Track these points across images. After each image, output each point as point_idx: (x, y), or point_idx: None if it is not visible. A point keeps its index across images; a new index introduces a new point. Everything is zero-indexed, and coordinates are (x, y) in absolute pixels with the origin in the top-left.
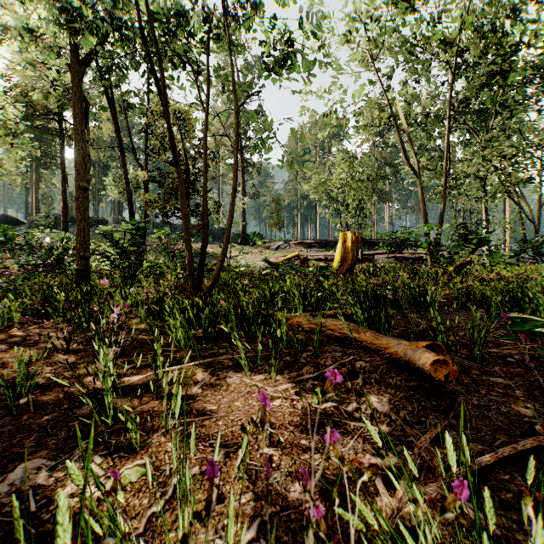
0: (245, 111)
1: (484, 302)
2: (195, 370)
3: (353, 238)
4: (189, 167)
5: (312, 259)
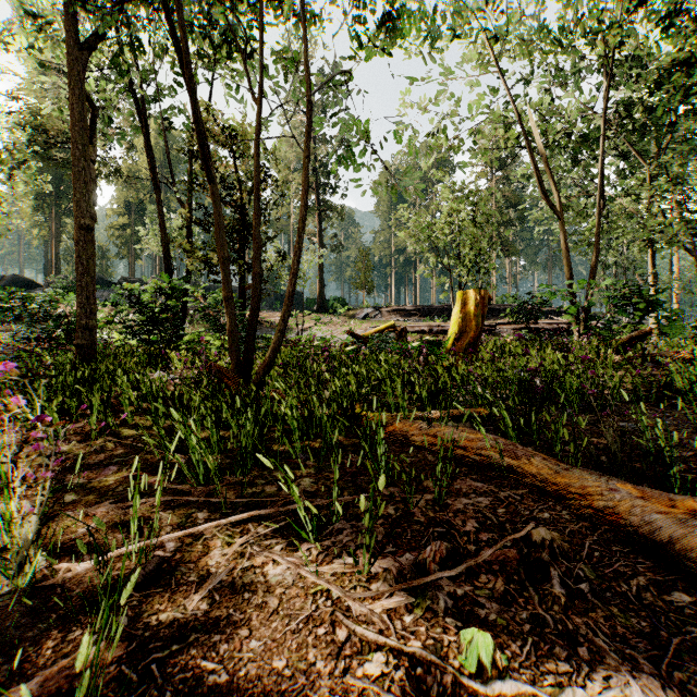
0: (322, 138)
1: (692, 395)
2: (211, 538)
3: (477, 298)
4: (244, 205)
5: (412, 331)
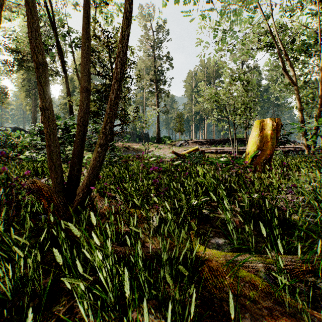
0: (159, 56)
1: None
2: None
3: (274, 124)
4: None
5: (206, 152)
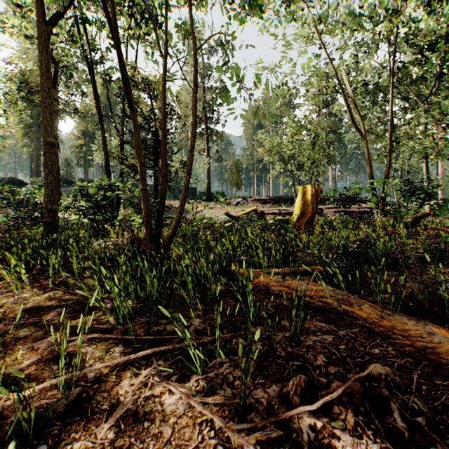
0: (209, 88)
1: None
2: (123, 369)
3: (313, 191)
4: (158, 130)
5: (267, 213)
